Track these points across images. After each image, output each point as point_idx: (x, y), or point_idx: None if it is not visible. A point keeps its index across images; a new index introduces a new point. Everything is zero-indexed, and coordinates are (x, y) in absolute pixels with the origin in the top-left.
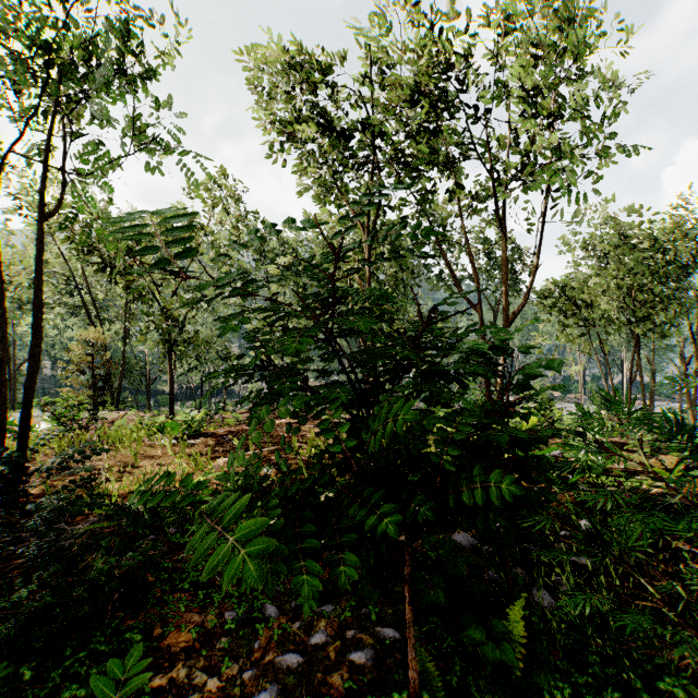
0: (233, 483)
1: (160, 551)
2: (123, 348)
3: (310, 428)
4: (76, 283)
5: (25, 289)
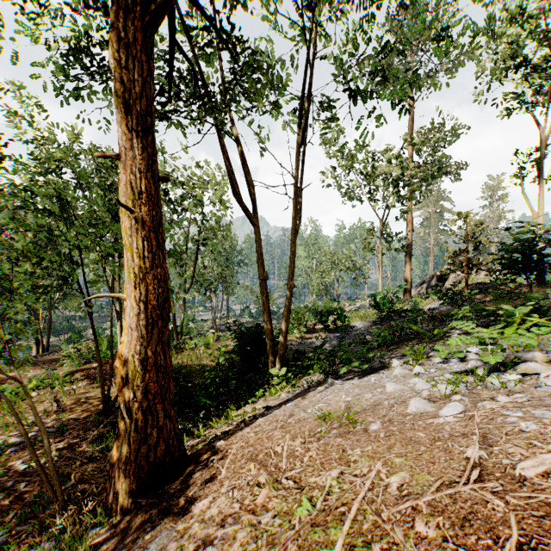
0: None
1: None
2: None
3: None
4: None
5: None
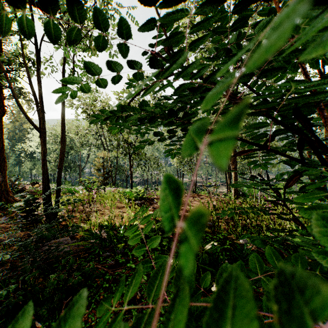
0: (154, 227)
1: (109, 264)
2: (116, 161)
3: (198, 199)
4: (99, 134)
5: (82, 137)
